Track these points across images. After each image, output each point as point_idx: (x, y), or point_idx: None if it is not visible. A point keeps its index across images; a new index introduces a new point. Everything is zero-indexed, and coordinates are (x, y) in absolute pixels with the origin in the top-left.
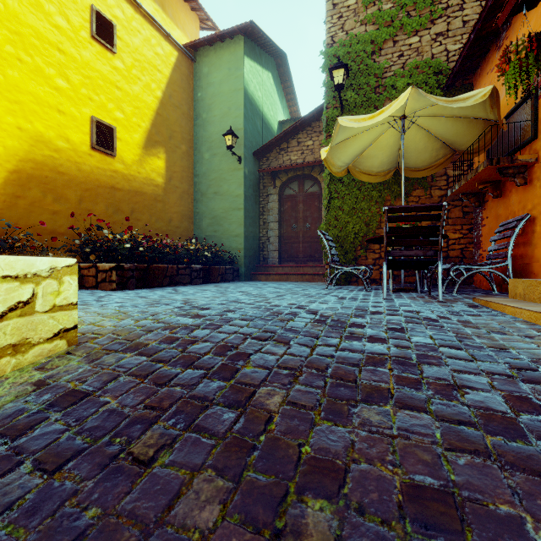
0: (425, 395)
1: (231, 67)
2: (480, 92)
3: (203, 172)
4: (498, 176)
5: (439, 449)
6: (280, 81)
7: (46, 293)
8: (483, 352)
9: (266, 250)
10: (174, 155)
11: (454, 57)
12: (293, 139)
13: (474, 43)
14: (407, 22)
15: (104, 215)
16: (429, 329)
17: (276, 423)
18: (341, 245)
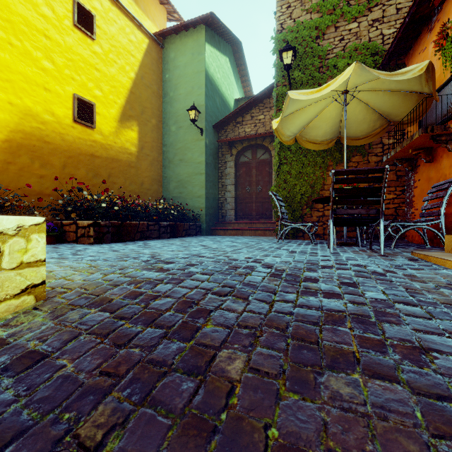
0: (393, 360)
1: (194, 52)
2: (417, 67)
3: (170, 142)
4: (430, 143)
5: (424, 435)
6: (236, 65)
7: (13, 251)
8: (438, 309)
9: (224, 209)
10: (145, 127)
11: (388, 40)
12: (247, 114)
13: (408, 26)
14: (347, 10)
15: (85, 178)
16: (380, 283)
17: (239, 396)
18: (289, 205)
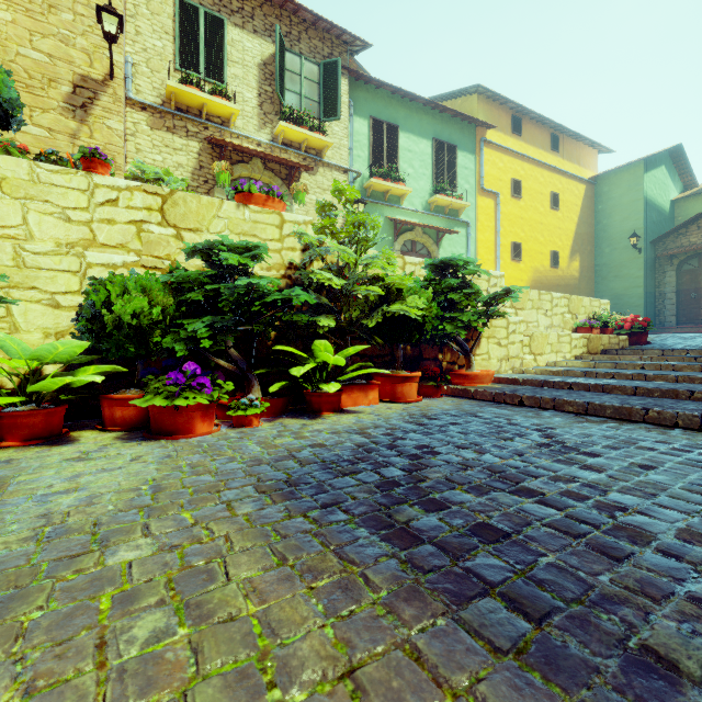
0: None
1: (630, 184)
2: None
3: (603, 263)
4: None
5: None
6: (671, 163)
7: None
8: None
9: (662, 316)
10: (583, 255)
11: None
12: (692, 225)
13: None
14: None
15: None
16: None
17: None
18: None
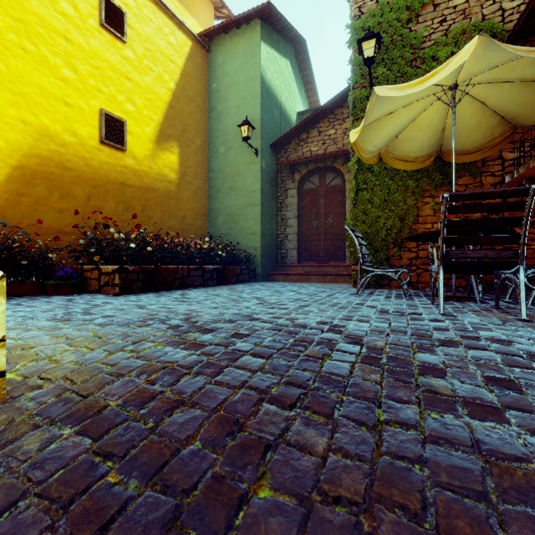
0: None
1: (247, 54)
2: None
3: (218, 167)
4: None
5: None
6: (298, 70)
7: None
8: None
9: (284, 248)
10: (188, 149)
11: (511, 16)
12: (314, 129)
13: None
14: None
15: (114, 212)
16: None
17: None
18: (370, 243)
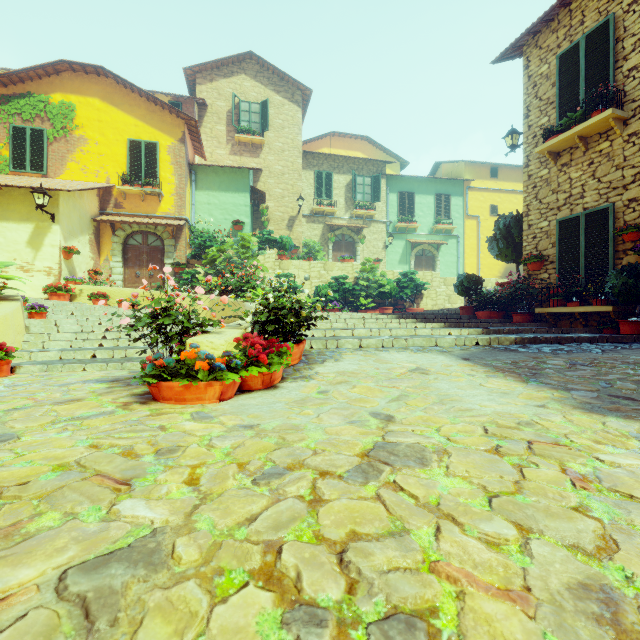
0: None
1: None
2: None
3: None
4: None
5: None
6: None
7: None
8: None
9: None
10: None
11: None
12: None
13: None
14: None
15: None
16: None
17: None
18: None
